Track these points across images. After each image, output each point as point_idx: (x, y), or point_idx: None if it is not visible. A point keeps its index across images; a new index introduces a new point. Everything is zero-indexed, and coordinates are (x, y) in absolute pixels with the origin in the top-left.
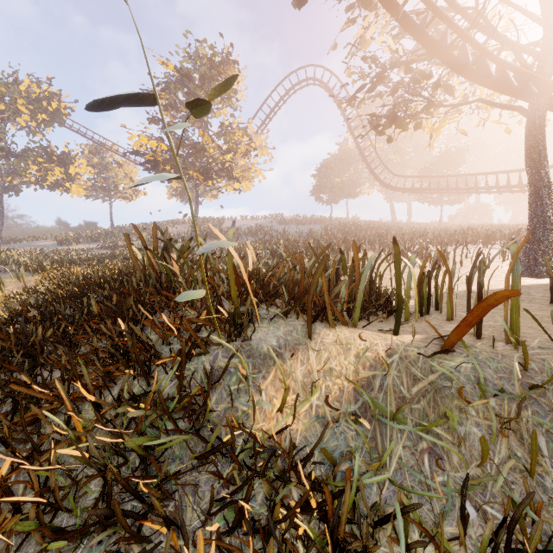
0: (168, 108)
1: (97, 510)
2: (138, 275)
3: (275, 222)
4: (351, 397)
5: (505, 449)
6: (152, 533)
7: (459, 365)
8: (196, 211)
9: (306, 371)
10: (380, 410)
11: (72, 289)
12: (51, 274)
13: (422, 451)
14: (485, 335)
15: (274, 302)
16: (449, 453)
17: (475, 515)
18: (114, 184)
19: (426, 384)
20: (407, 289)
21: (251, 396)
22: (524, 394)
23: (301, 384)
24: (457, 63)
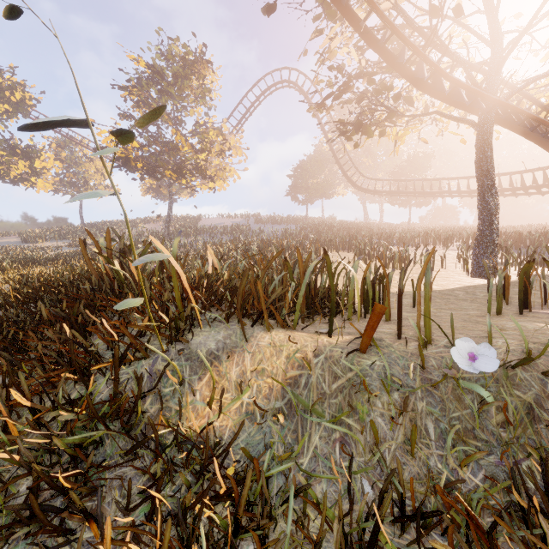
0: (140, 104)
1: (15, 505)
2: (94, 279)
3: (251, 221)
4: (279, 394)
5: (401, 436)
6: (78, 525)
7: (374, 364)
8: (170, 209)
9: (240, 372)
10: (303, 406)
11: (28, 291)
12: (11, 274)
13: (335, 440)
14: (408, 335)
15: (219, 307)
16: (357, 441)
17: (372, 493)
18: (84, 179)
19: (344, 381)
20: (350, 292)
21: (185, 396)
22: (417, 388)
23: (234, 384)
24: (415, 77)
